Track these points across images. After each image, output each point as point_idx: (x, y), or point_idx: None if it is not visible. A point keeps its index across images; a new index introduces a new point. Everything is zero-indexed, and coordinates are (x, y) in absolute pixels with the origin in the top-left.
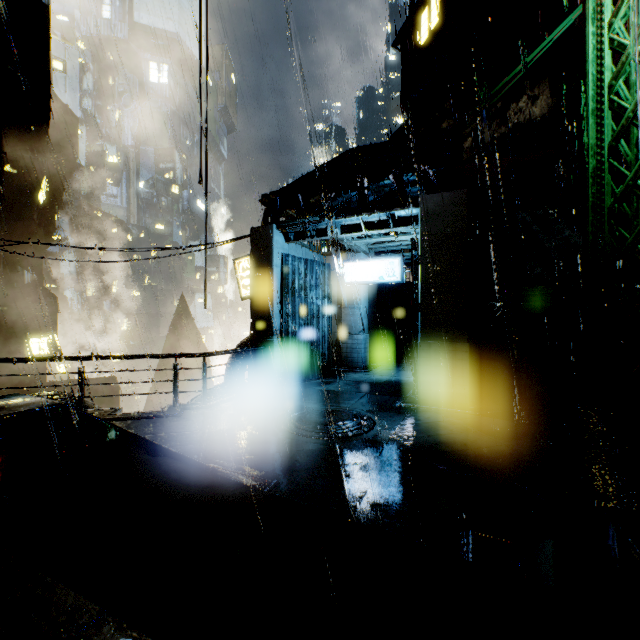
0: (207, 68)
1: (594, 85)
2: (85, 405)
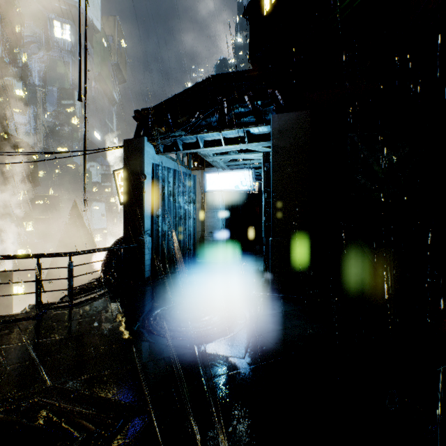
0: None
1: None
2: None
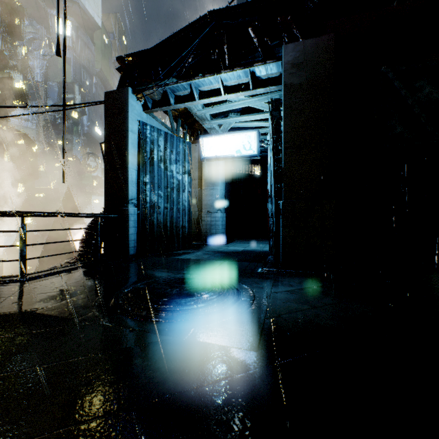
0: None
1: None
2: None
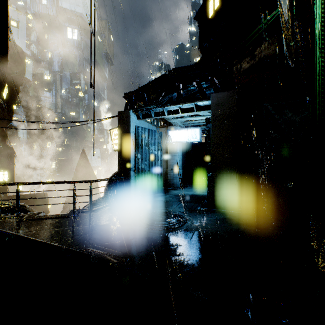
0: (94, 24)
1: (319, 20)
2: (26, 209)
